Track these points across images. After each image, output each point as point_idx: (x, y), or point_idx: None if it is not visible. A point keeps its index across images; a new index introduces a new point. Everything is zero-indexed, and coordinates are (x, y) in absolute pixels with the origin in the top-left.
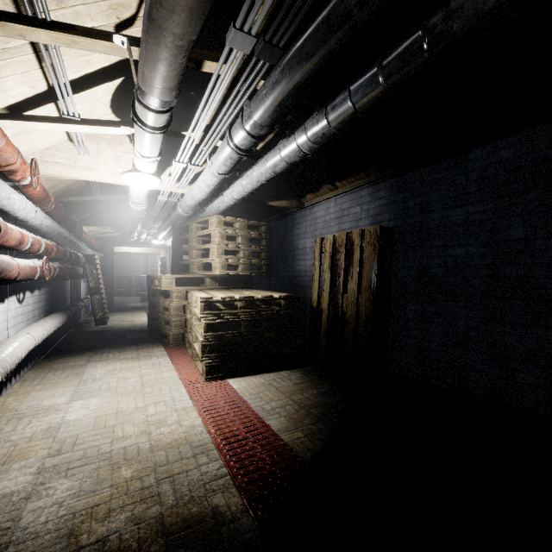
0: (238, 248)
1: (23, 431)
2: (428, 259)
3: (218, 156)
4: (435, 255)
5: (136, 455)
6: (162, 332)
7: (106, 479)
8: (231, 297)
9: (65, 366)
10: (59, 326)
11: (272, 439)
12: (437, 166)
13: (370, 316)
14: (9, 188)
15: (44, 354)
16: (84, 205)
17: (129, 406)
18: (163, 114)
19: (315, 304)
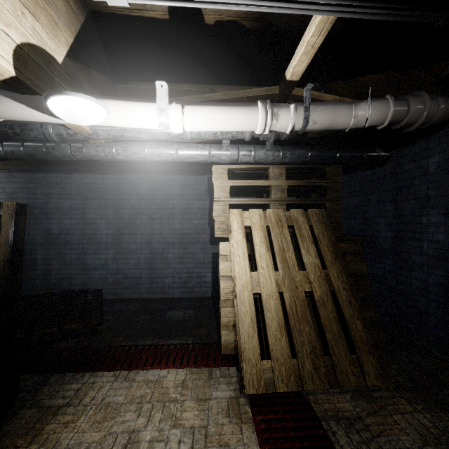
0: None
1: None
2: (50, 224)
3: None
4: (54, 223)
5: None
6: None
7: None
8: None
9: None
10: None
11: None
12: (56, 175)
13: (8, 261)
14: None
15: None
16: None
17: None
18: None
19: None
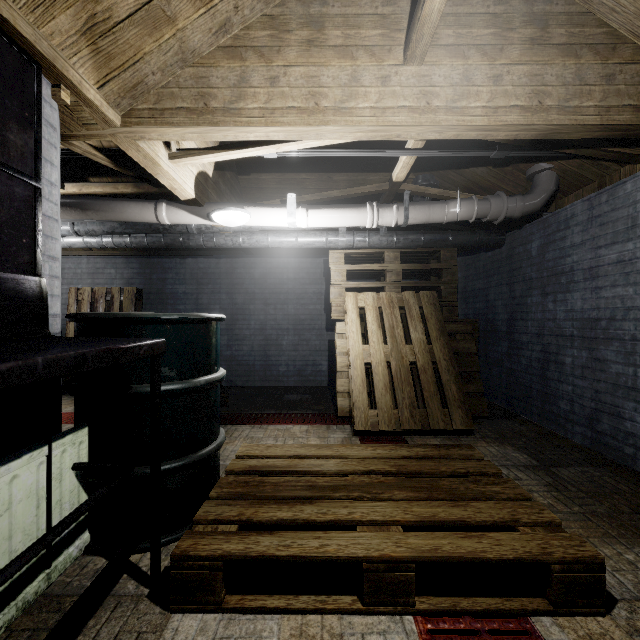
0: None
1: None
2: (166, 310)
3: None
4: (169, 308)
5: None
6: None
7: None
8: None
9: None
10: None
11: None
12: (171, 260)
13: None
14: None
15: None
16: None
17: None
18: None
19: None
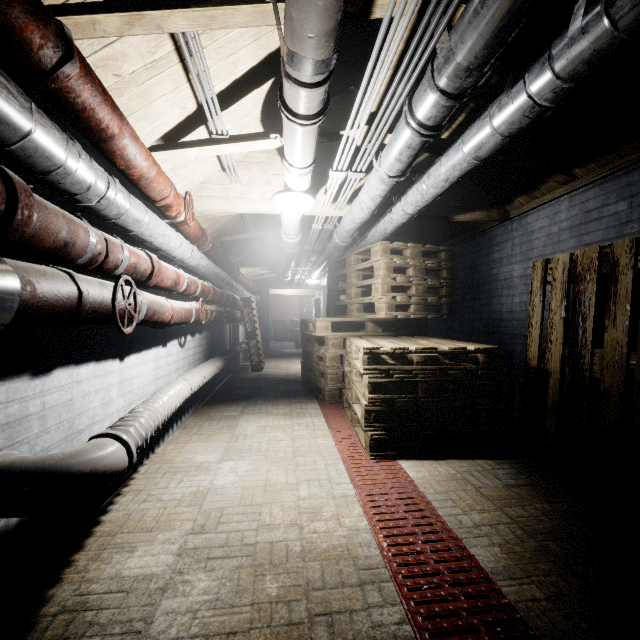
0: (409, 283)
1: (174, 491)
2: None
3: (390, 149)
4: None
5: (284, 560)
6: (316, 385)
7: (247, 589)
8: (404, 349)
9: (220, 416)
10: (216, 372)
11: (485, 588)
12: None
13: None
14: (164, 224)
15: (204, 399)
16: (240, 245)
17: (279, 479)
18: (317, 88)
19: (533, 363)
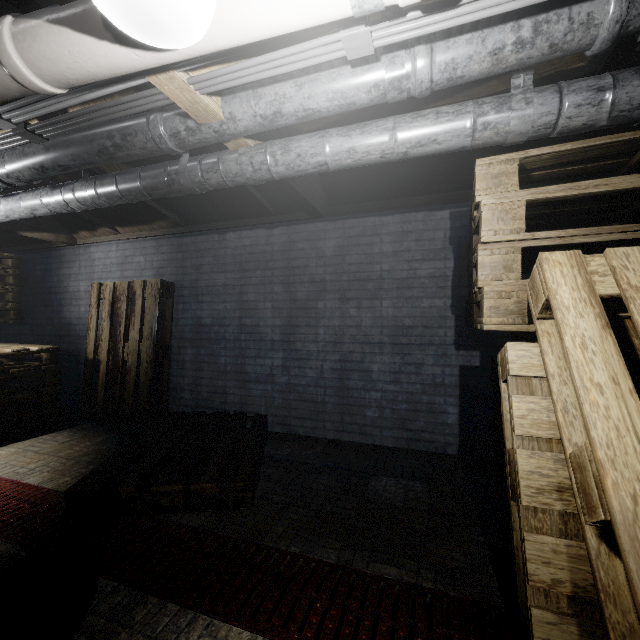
0: None
1: None
2: (201, 311)
3: None
4: (206, 308)
5: None
6: None
7: None
8: None
9: None
10: None
11: (33, 491)
12: (207, 238)
13: (151, 362)
14: None
15: None
16: None
17: None
18: None
19: (91, 356)
